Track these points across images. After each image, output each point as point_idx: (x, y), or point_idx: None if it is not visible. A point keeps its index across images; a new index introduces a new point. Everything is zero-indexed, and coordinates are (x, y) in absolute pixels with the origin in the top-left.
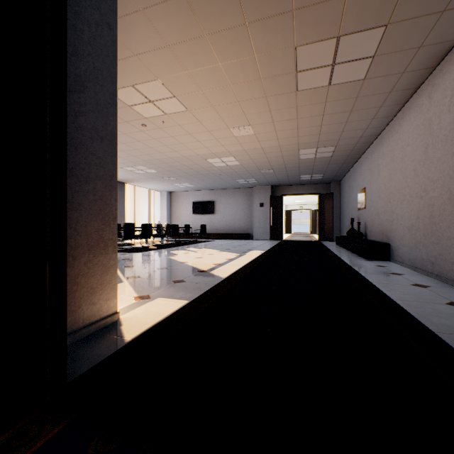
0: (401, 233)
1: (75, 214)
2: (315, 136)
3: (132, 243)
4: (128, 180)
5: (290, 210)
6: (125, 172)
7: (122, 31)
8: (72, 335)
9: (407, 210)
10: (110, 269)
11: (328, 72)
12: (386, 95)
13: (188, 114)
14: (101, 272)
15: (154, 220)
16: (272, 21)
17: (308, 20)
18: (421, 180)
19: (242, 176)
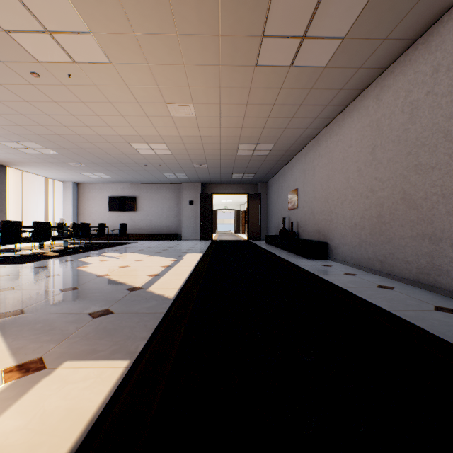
0: (342, 232)
1: None
2: (259, 130)
3: (17, 249)
4: (10, 162)
5: (216, 209)
6: (4, 150)
7: None
8: None
9: (350, 210)
10: None
11: (295, 47)
12: (337, 92)
13: (110, 69)
14: None
15: (54, 218)
16: None
17: None
18: (367, 180)
19: (172, 169)
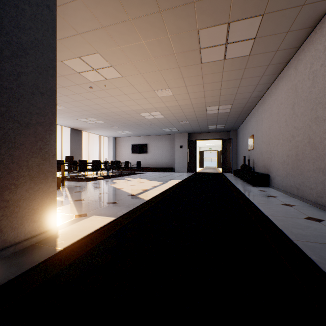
0: (277, 167)
1: (17, 152)
2: (217, 97)
3: (86, 175)
4: (83, 128)
5: (202, 151)
6: (80, 123)
7: (67, 15)
8: (14, 246)
9: (281, 150)
10: (49, 195)
11: (223, 49)
12: (266, 67)
13: (123, 79)
14: (42, 197)
15: (104, 158)
16: (179, 10)
17: (206, 10)
18: (290, 129)
19: (167, 126)
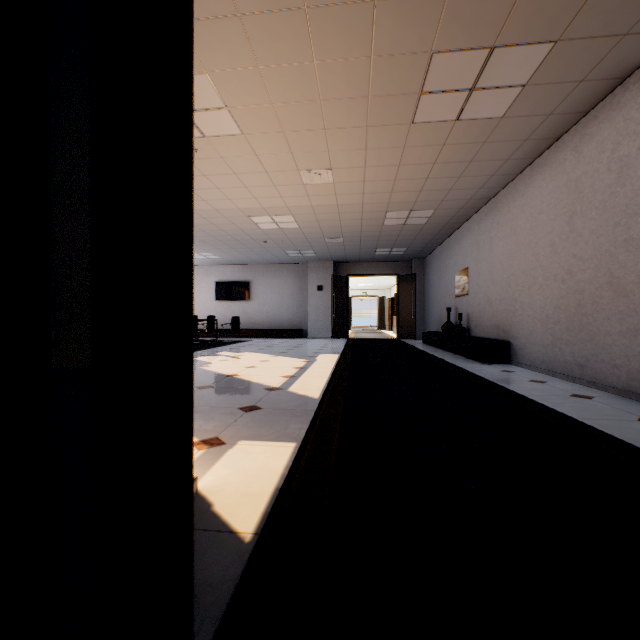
0: (530, 328)
1: None
2: (414, 193)
3: None
4: None
5: (350, 296)
6: None
7: None
8: None
9: (540, 297)
10: None
11: (461, 100)
12: (520, 144)
13: (241, 141)
14: None
15: None
16: (414, 4)
17: (463, 14)
18: (563, 258)
19: (297, 245)
